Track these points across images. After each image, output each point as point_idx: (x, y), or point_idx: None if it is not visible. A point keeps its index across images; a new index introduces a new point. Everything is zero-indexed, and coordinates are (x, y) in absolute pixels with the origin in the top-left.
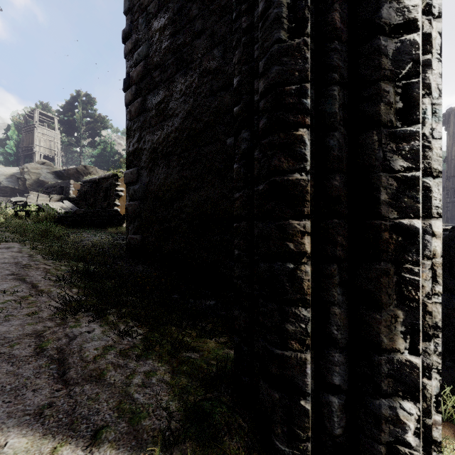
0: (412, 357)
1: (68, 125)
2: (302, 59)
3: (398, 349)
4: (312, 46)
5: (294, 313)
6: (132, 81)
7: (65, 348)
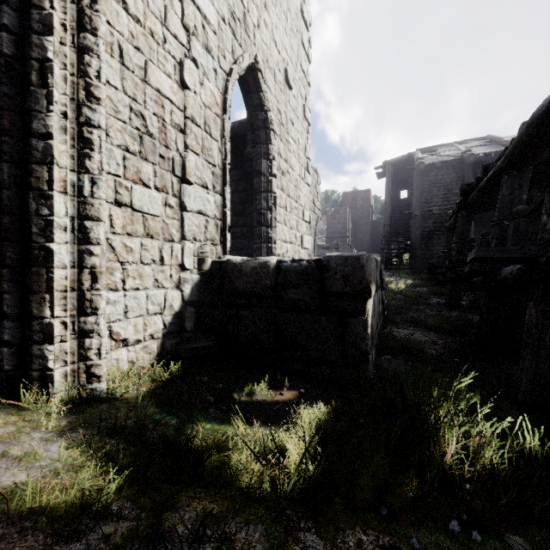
0: (51, 320)
1: None
2: None
3: (45, 316)
4: None
5: None
6: None
7: None
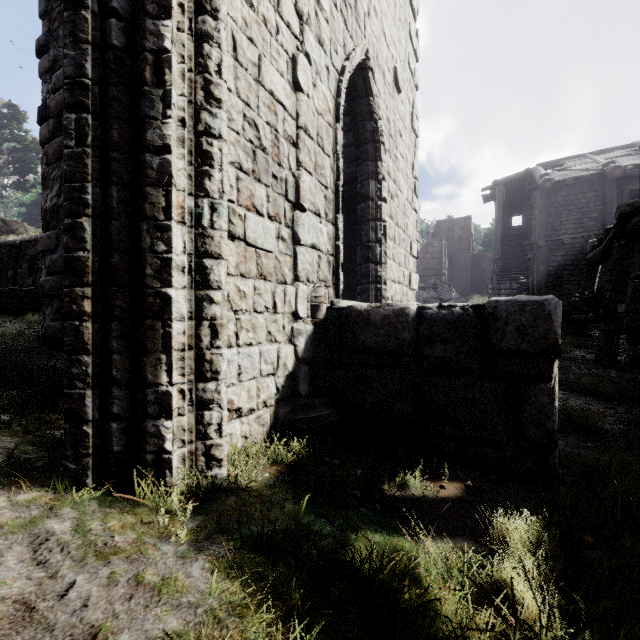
0: (168, 387)
1: None
2: (82, 164)
3: (161, 383)
4: (97, 154)
5: (77, 359)
6: (50, 112)
7: None
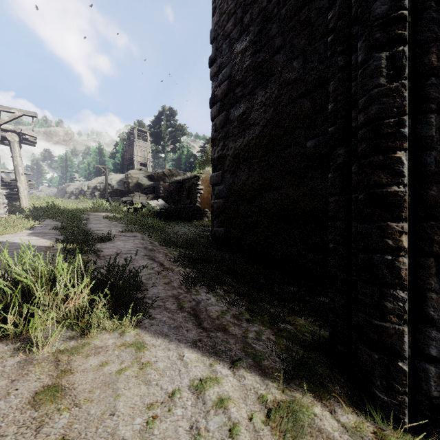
0: None
1: (156, 136)
2: (400, 98)
3: None
4: (409, 85)
5: (392, 294)
6: (217, 98)
7: (197, 307)
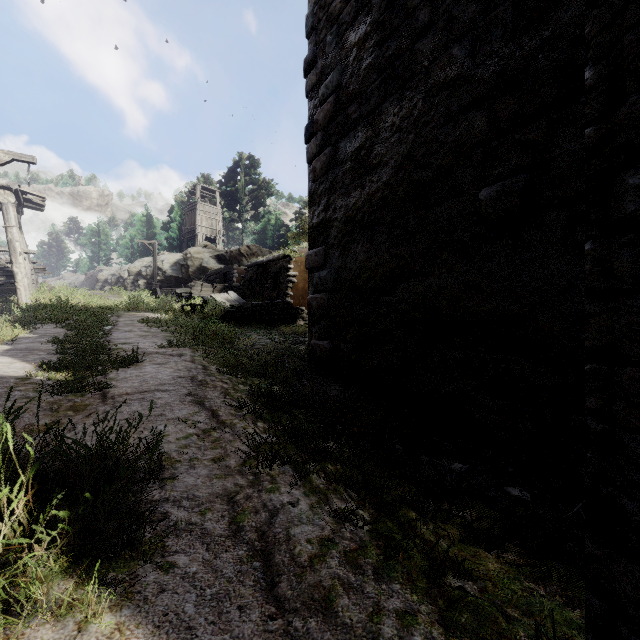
0: None
1: (230, 197)
2: None
3: None
4: None
5: None
6: (317, 126)
7: (268, 530)
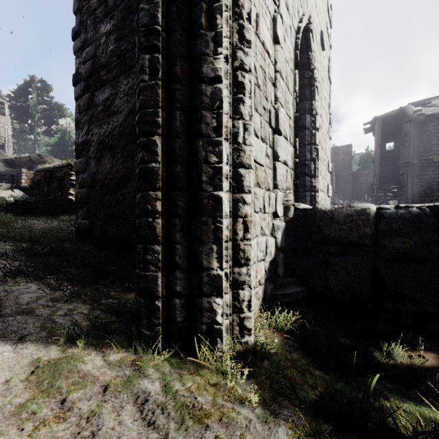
0: (219, 272)
1: (21, 111)
2: (155, 94)
3: (213, 268)
4: (164, 86)
5: (151, 248)
6: (81, 77)
7: (2, 297)
